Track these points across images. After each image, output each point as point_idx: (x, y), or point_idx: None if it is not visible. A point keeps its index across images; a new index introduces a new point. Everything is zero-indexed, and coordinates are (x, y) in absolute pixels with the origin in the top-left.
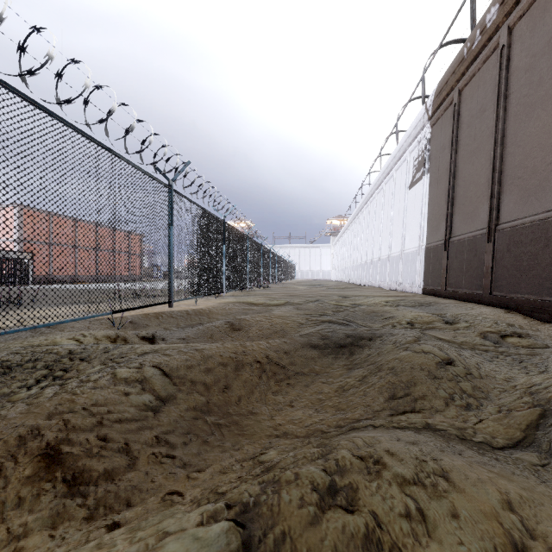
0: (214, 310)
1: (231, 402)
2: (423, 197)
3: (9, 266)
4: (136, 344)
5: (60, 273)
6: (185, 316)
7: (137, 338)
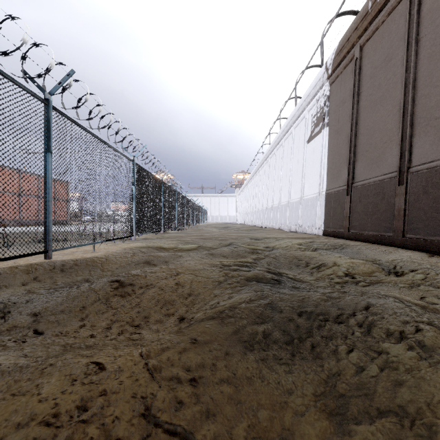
0: (112, 258)
1: None
2: (323, 148)
3: None
4: None
5: None
6: (69, 269)
7: None
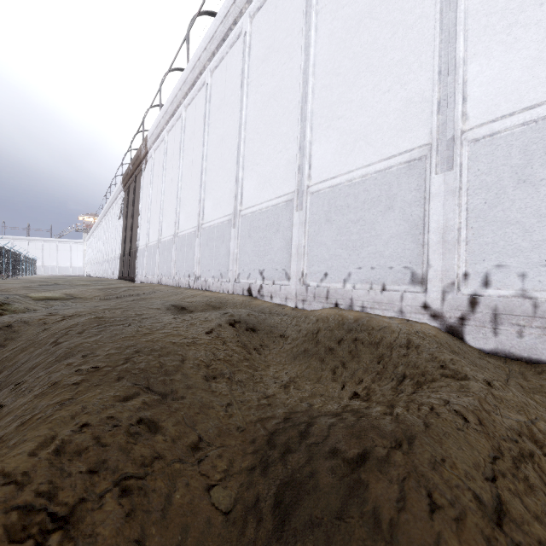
0: None
1: None
2: (121, 228)
3: None
4: None
5: None
6: None
7: None
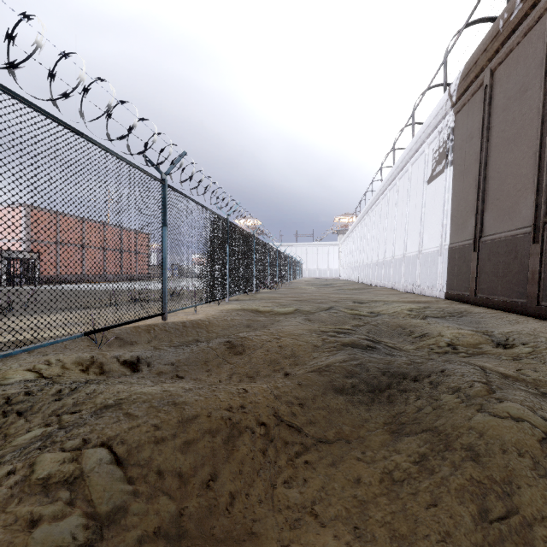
0: (214, 321)
1: (219, 509)
2: (446, 192)
3: (17, 265)
4: (105, 382)
5: (68, 273)
6: (180, 330)
7: (117, 363)
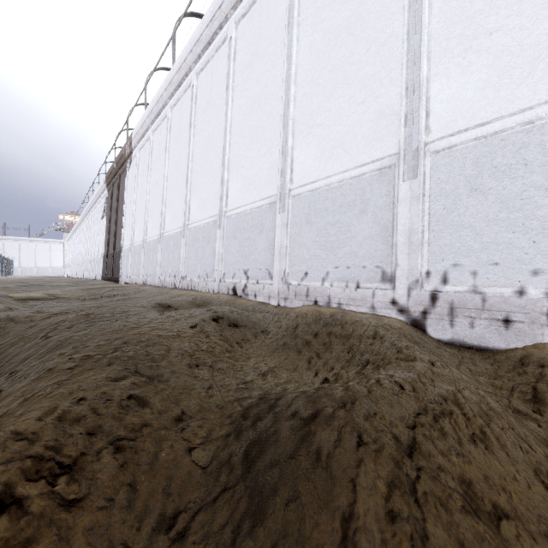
0: None
1: None
2: (104, 228)
3: None
4: None
5: None
6: None
7: None
